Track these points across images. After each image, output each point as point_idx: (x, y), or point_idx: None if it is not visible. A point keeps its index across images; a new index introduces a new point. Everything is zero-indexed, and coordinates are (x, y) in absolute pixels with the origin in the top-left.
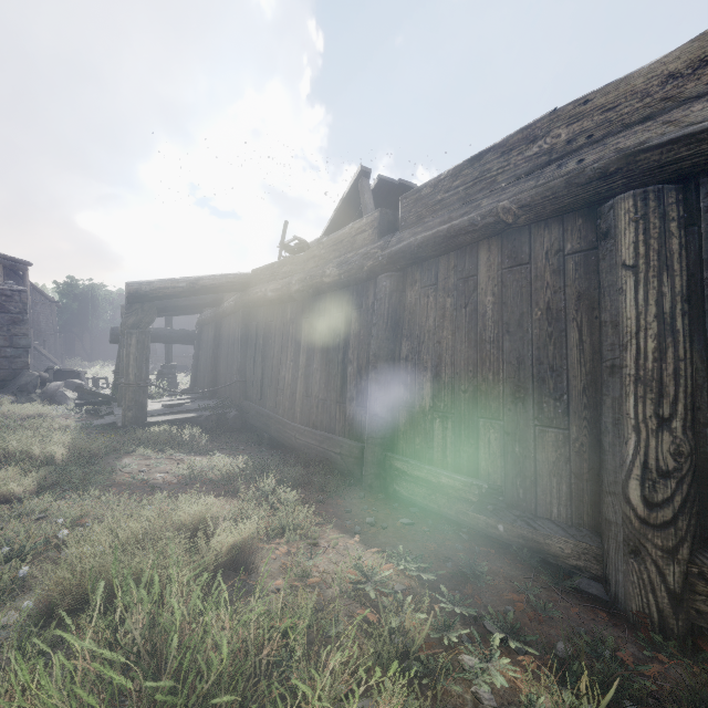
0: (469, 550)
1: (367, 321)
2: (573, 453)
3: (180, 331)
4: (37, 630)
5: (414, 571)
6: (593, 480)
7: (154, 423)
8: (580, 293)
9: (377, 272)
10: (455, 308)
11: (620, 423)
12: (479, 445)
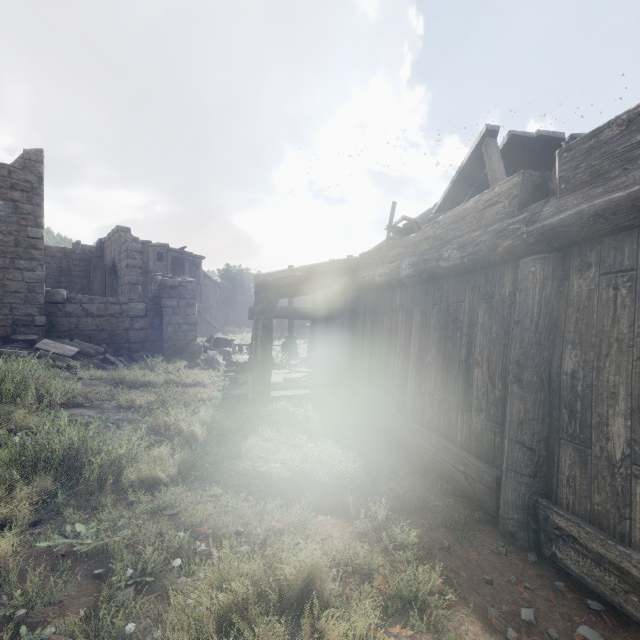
0: None
1: (502, 315)
2: None
3: (299, 308)
4: None
5: None
6: None
7: (276, 397)
8: None
9: (518, 254)
10: None
11: None
12: None
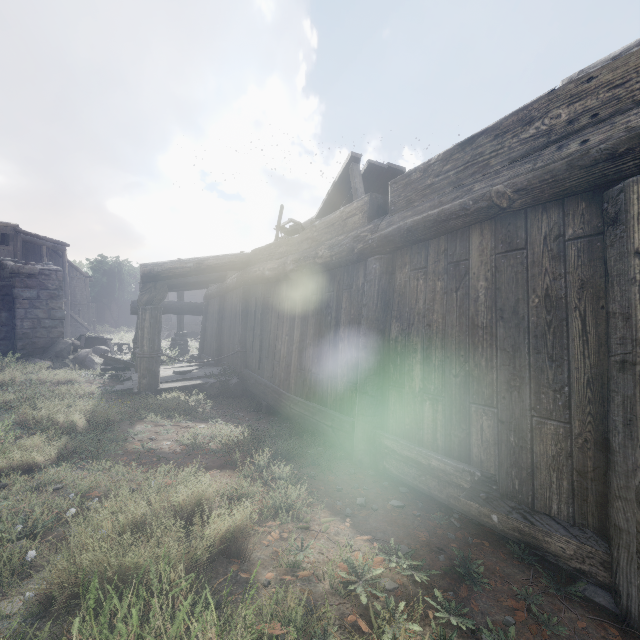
0: (462, 541)
1: (358, 301)
2: (575, 448)
3: (190, 303)
4: (32, 629)
5: (406, 569)
6: (599, 480)
7: (165, 389)
8: (583, 281)
9: (367, 254)
10: (445, 291)
11: (632, 424)
12: (471, 431)
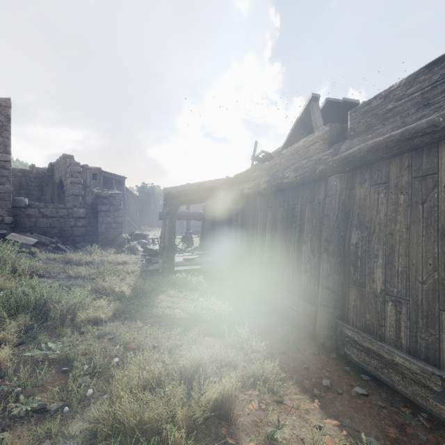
0: None
1: (319, 212)
2: None
3: (194, 212)
4: None
5: None
6: None
7: (178, 271)
8: None
9: (328, 174)
10: (409, 204)
11: None
12: (441, 337)
